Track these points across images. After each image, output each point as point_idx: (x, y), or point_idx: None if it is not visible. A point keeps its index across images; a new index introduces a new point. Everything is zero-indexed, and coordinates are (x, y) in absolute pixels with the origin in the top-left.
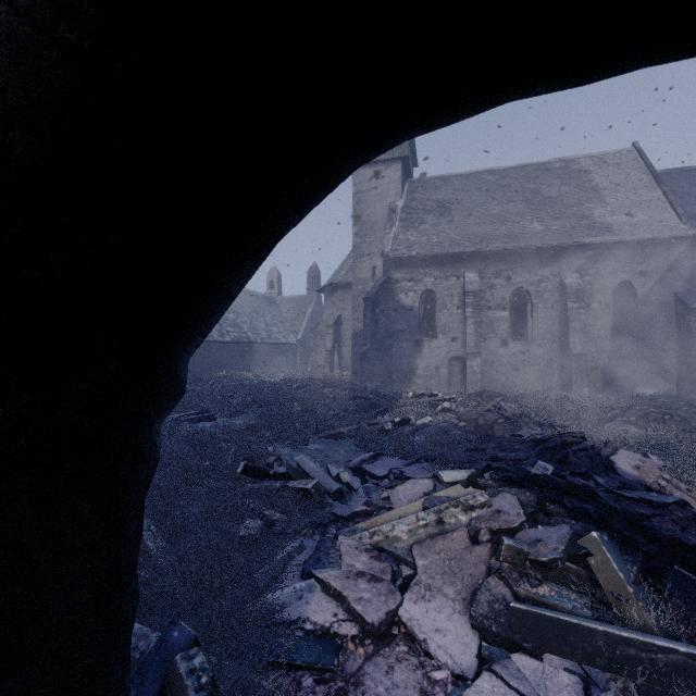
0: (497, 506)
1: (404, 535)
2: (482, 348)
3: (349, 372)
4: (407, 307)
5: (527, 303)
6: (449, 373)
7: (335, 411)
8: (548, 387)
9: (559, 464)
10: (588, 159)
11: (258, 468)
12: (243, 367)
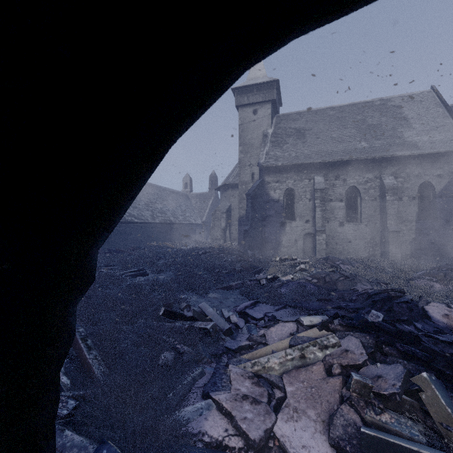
0: (345, 346)
1: (276, 366)
2: (326, 227)
3: (236, 243)
4: (275, 200)
5: (358, 197)
6: (304, 244)
7: (227, 270)
8: (372, 254)
9: (387, 313)
10: (400, 98)
11: (173, 311)
12: (167, 239)
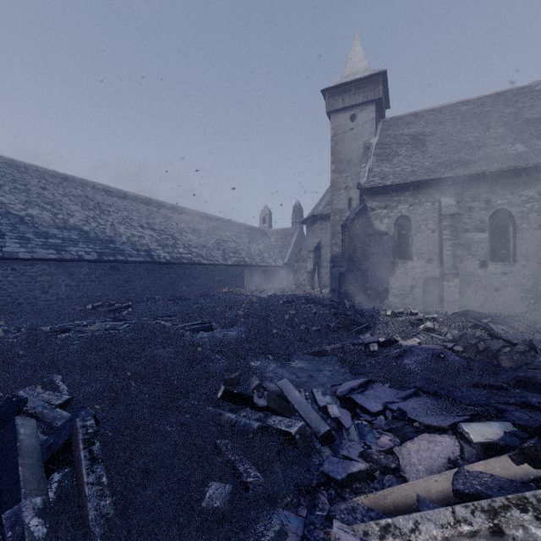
0: None
1: None
2: (458, 269)
3: (327, 290)
4: (382, 232)
5: (509, 225)
6: (424, 292)
7: (317, 327)
8: (534, 308)
9: None
10: None
11: (238, 393)
12: (241, 284)
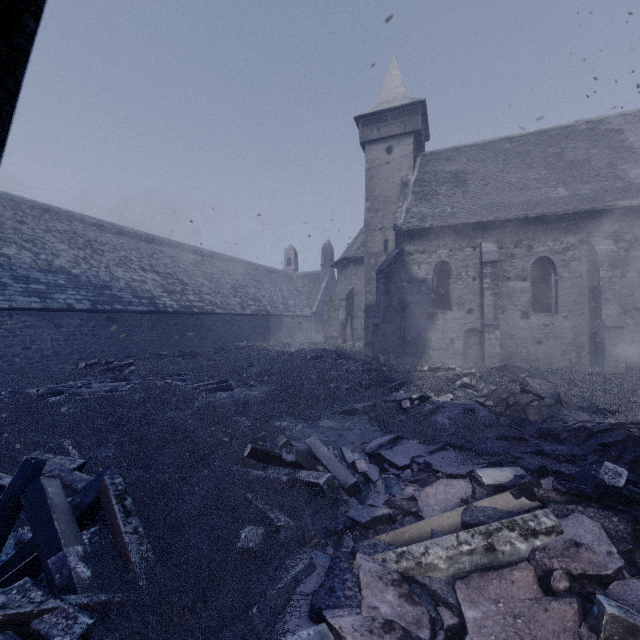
0: (571, 534)
1: (441, 563)
2: (500, 320)
3: (361, 343)
4: (420, 279)
5: (551, 273)
6: (465, 346)
7: (348, 384)
8: (576, 362)
9: (631, 466)
10: (620, 118)
11: (266, 451)
12: (262, 337)
